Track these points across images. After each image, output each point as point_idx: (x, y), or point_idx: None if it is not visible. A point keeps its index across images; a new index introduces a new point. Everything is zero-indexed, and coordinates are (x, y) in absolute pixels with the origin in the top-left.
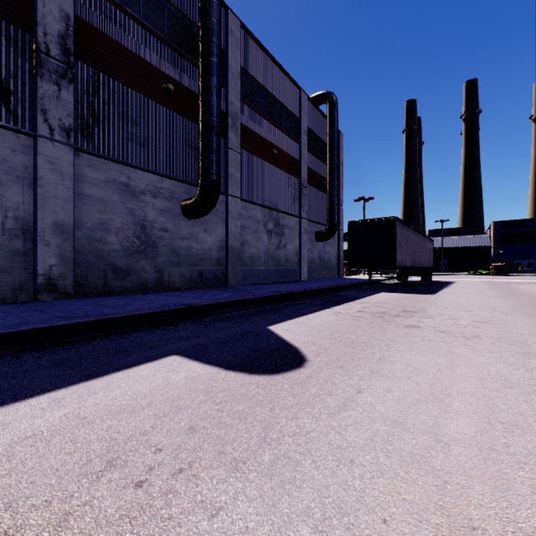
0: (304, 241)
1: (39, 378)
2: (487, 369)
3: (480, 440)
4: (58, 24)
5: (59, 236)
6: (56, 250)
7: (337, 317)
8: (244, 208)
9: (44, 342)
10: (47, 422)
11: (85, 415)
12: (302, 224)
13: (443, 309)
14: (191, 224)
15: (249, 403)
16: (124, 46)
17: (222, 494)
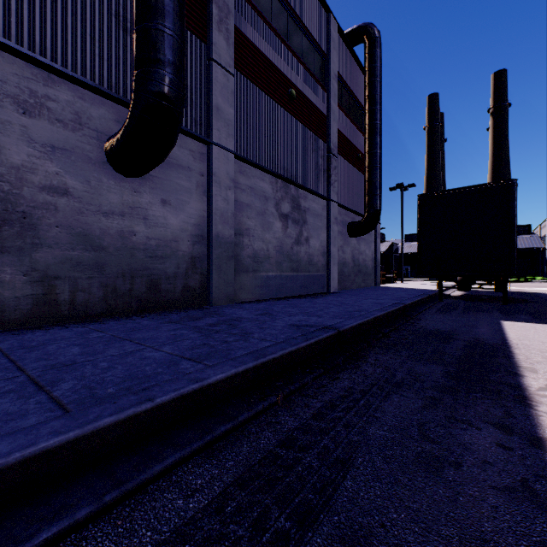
0: (334, 235)
1: None
2: None
3: None
4: None
5: None
6: None
7: None
8: (243, 172)
9: None
10: None
11: None
12: (332, 209)
13: None
14: (130, 187)
15: None
16: None
17: None
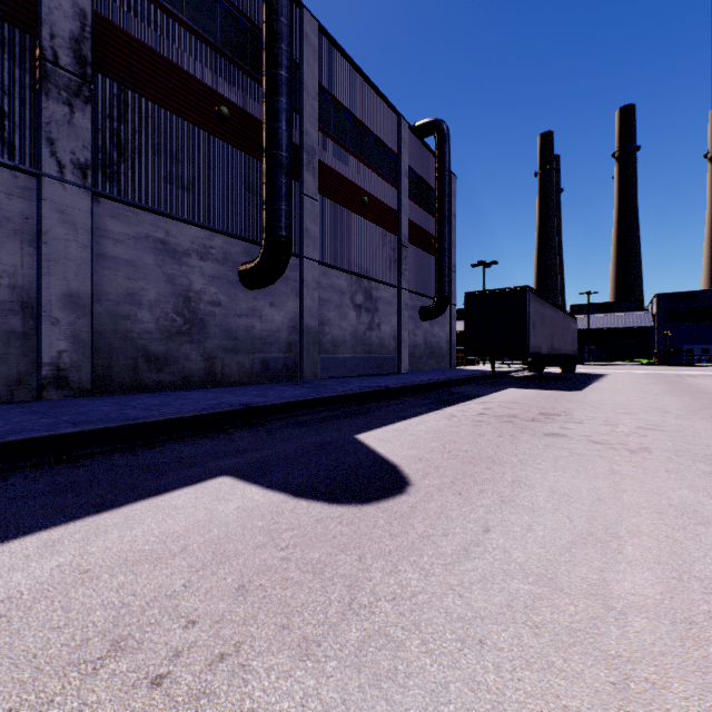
0: (404, 320)
1: (29, 510)
2: (667, 497)
3: (670, 607)
4: (70, 23)
5: (71, 312)
6: (67, 331)
7: (450, 422)
8: (325, 274)
9: (44, 457)
10: (30, 578)
11: (88, 567)
12: (402, 296)
13: (595, 411)
14: (252, 297)
15: (329, 547)
16: (161, 54)
17: (283, 698)
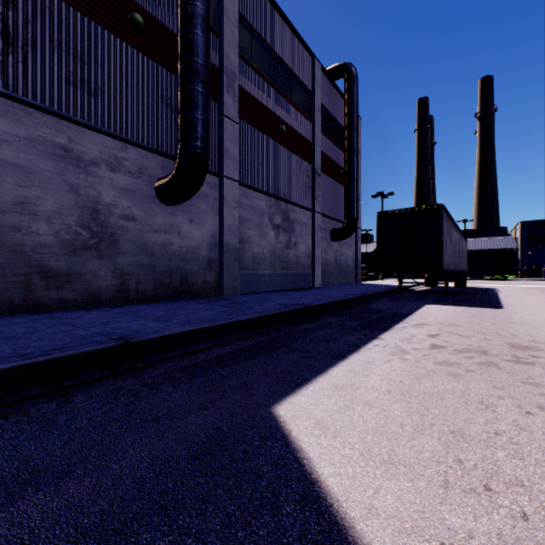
0: (318, 240)
1: None
2: None
3: None
4: None
5: None
6: None
7: (409, 367)
8: (245, 195)
9: None
10: None
11: None
12: (316, 219)
13: None
14: (170, 212)
15: None
16: None
17: None
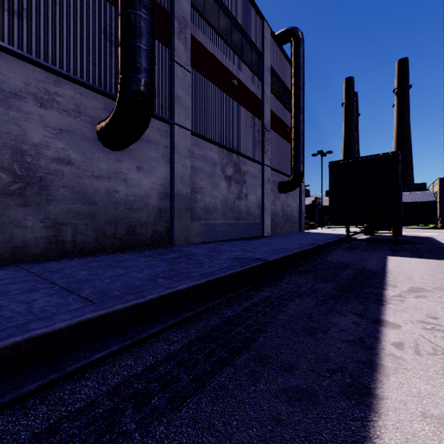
0: (267, 191)
1: None
2: None
3: None
4: None
5: None
6: None
7: None
8: (197, 145)
9: None
10: None
11: None
12: (265, 171)
13: None
14: (115, 158)
15: None
16: None
17: None
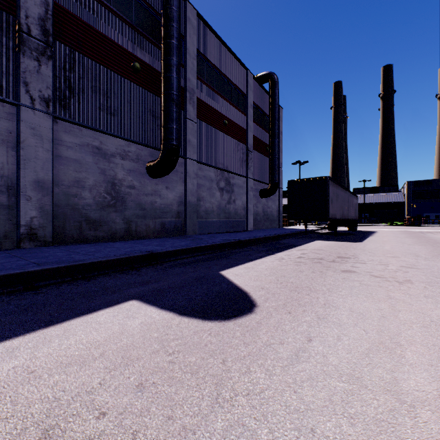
0: (250, 197)
1: (1, 325)
2: (428, 315)
3: None
4: (38, 8)
5: (39, 192)
6: (36, 204)
7: (280, 263)
8: (200, 169)
9: (15, 287)
10: None
11: (34, 368)
12: (249, 182)
13: (372, 255)
14: (155, 183)
15: (202, 353)
16: (96, 29)
17: None
